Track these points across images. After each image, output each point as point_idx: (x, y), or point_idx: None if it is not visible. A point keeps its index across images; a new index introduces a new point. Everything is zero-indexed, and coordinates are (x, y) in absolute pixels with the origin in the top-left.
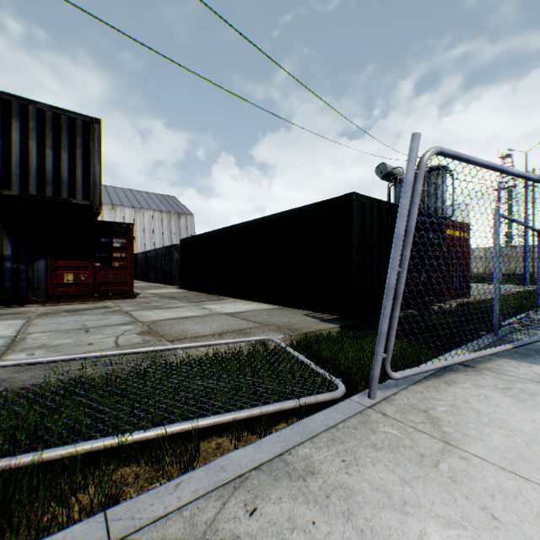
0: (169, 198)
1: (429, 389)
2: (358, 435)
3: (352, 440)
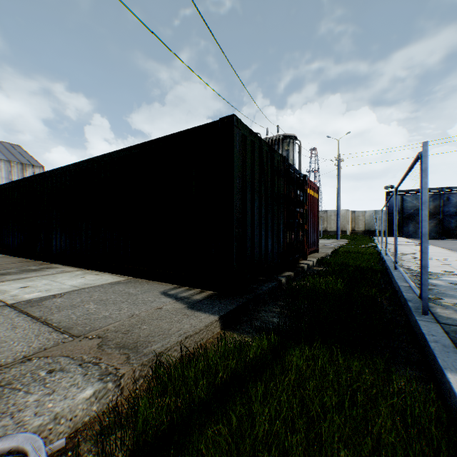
0: (11, 146)
1: None
2: None
3: None
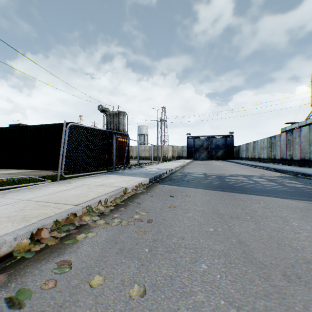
0: None
1: (76, 179)
2: (49, 185)
3: (47, 185)
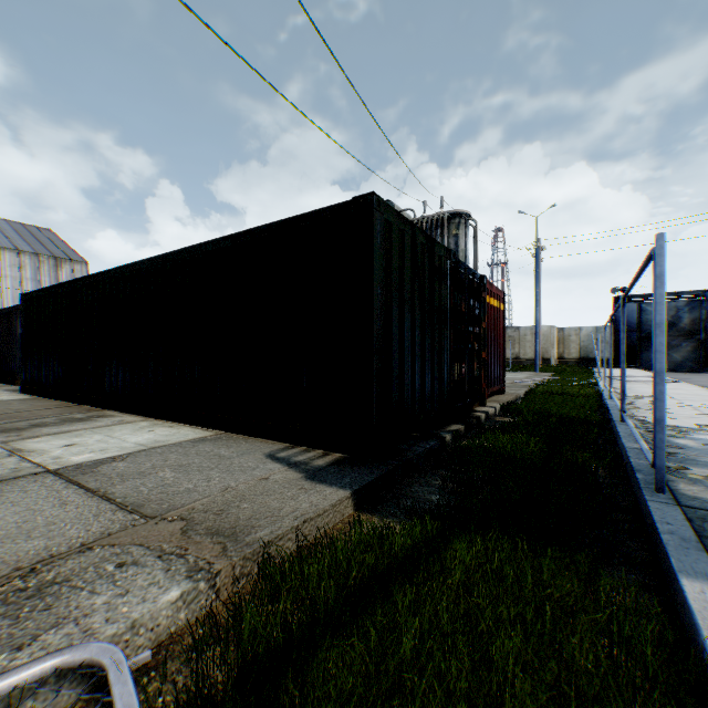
0: (40, 232)
1: None
2: None
3: None
